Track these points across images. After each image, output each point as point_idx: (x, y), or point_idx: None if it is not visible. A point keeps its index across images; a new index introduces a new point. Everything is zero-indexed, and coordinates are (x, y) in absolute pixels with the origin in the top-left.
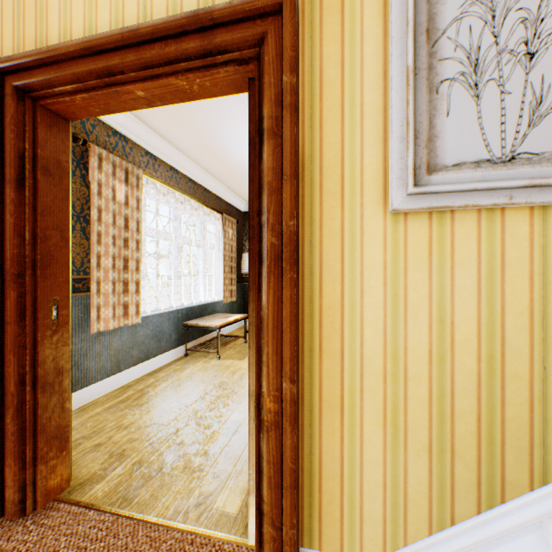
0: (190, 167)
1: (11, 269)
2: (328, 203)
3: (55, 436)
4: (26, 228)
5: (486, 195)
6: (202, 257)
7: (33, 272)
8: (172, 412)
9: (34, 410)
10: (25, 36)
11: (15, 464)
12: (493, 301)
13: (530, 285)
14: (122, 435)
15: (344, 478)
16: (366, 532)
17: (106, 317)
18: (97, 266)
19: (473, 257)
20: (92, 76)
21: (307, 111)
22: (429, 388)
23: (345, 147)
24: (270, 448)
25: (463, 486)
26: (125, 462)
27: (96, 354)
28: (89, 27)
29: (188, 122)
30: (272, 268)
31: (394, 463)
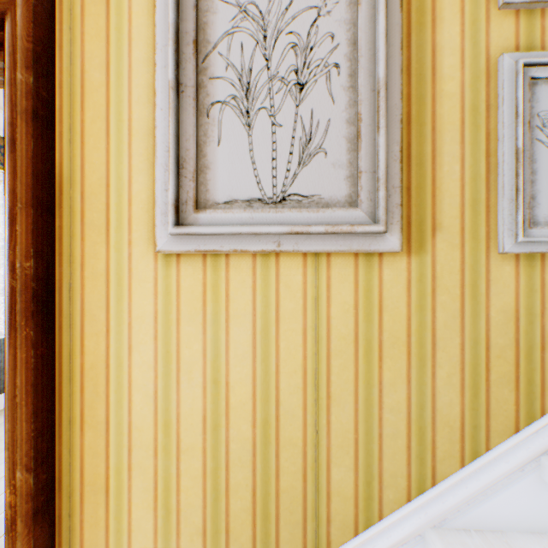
0: None
1: None
2: (91, 237)
3: None
4: None
5: (256, 239)
6: None
7: None
8: None
9: None
10: None
11: None
12: (269, 358)
13: (304, 341)
14: None
15: None
16: None
17: None
18: None
19: (248, 308)
20: None
21: (67, 121)
22: (204, 461)
23: (111, 169)
24: None
25: None
26: None
27: None
28: None
29: None
30: (13, 320)
31: None
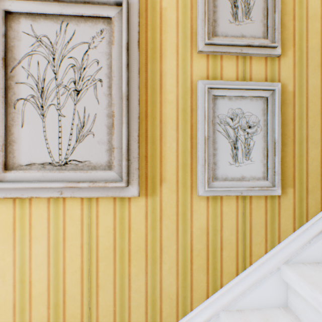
0: None
1: None
2: None
3: None
4: None
5: (46, 190)
6: None
7: None
8: None
9: None
10: None
11: None
12: (59, 264)
13: (82, 251)
14: None
15: None
16: None
17: None
18: None
19: (45, 232)
20: None
21: None
22: None
23: None
24: None
25: None
26: None
27: None
28: None
29: None
30: None
31: None
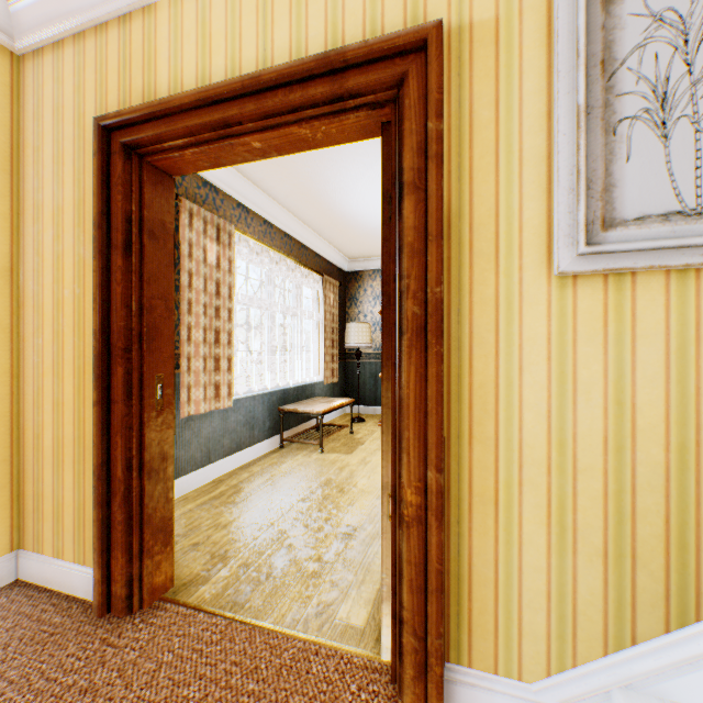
0: (285, 220)
1: (118, 343)
2: (479, 265)
3: (160, 529)
4: (133, 298)
5: (677, 254)
6: (298, 328)
7: (139, 346)
8: (275, 512)
9: (141, 499)
10: (131, 87)
11: (122, 556)
12: (686, 380)
13: None
14: (221, 534)
15: (499, 584)
16: (525, 649)
17: (197, 399)
18: (187, 340)
19: (659, 327)
20: (206, 129)
21: (454, 160)
22: (604, 482)
23: (500, 200)
24: (411, 546)
25: (647, 599)
26: (229, 564)
27: (185, 442)
28: (202, 74)
29: (288, 167)
30: (413, 341)
31: (560, 569)
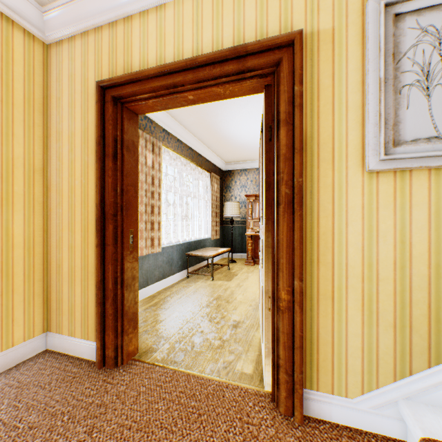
0: (190, 139)
1: (109, 211)
2: (323, 166)
3: (131, 319)
4: (118, 185)
5: (435, 160)
6: (196, 205)
7: (121, 213)
8: (190, 313)
9: (122, 301)
10: (116, 64)
11: (112, 334)
12: (439, 229)
13: None
14: (160, 325)
15: (334, 344)
16: (349, 379)
17: (141, 247)
18: None
19: (425, 200)
20: (163, 88)
21: (308, 107)
22: (394, 286)
23: (335, 130)
24: (284, 323)
25: (418, 349)
26: (168, 341)
27: None
28: (159, 57)
29: (194, 107)
30: (285, 209)
31: (369, 335)
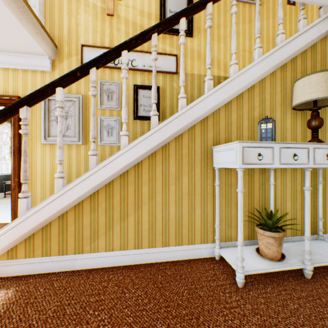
0: None
1: None
2: (29, 141)
3: None
4: None
5: None
6: None
7: None
8: None
9: None
10: None
11: None
12: None
13: (68, 158)
14: None
15: (33, 198)
16: None
17: None
18: None
19: None
20: None
21: None
22: (50, 178)
23: (33, 129)
24: (14, 194)
25: None
26: None
27: None
28: None
29: None
30: (14, 154)
31: (43, 193)
